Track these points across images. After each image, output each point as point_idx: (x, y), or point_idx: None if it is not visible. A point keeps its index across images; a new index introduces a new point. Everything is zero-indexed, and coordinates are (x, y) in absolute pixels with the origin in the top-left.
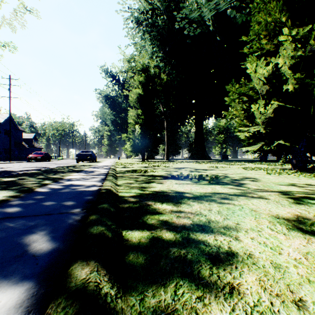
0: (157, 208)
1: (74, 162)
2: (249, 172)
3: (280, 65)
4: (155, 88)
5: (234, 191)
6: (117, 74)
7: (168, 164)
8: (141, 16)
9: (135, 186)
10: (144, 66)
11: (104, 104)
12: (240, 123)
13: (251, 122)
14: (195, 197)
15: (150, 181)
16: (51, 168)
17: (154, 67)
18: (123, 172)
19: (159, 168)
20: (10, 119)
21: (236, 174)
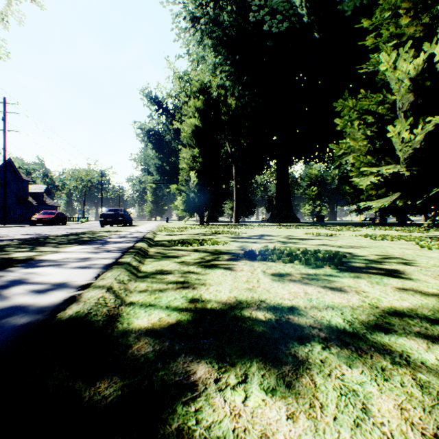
0: (230, 433)
1: (99, 226)
2: (384, 244)
3: (437, 57)
4: (219, 117)
5: (423, 303)
6: (165, 100)
7: (239, 229)
8: (197, 10)
9: (173, 280)
10: (203, 86)
11: (146, 143)
12: (362, 160)
13: (380, 160)
14: (338, 333)
15: (209, 265)
16: (46, 236)
17: (218, 89)
18: (164, 243)
19: (226, 236)
20: (5, 163)
21: (368, 249)
